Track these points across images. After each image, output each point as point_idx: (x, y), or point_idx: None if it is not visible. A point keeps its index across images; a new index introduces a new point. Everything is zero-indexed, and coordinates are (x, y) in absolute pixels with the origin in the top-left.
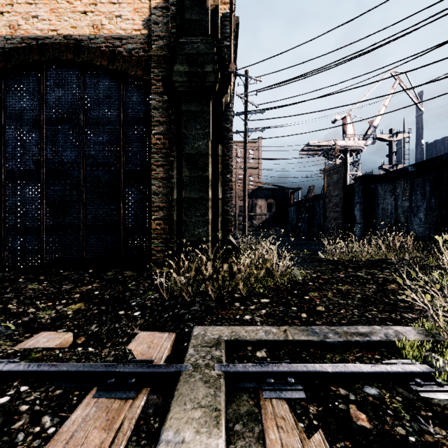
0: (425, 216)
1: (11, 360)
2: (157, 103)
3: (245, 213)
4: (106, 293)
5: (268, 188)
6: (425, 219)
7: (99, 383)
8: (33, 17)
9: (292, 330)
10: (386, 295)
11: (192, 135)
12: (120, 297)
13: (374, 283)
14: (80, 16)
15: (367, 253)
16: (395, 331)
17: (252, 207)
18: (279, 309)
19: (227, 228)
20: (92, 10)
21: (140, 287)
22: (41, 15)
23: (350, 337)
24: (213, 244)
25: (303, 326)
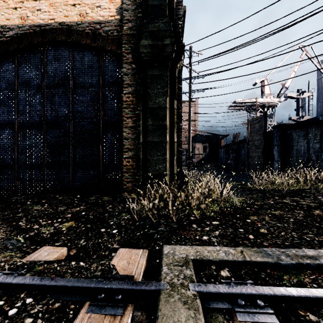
0: None
1: (19, 272)
2: (127, 70)
3: (189, 153)
4: (90, 214)
5: (204, 135)
6: None
7: (90, 298)
8: (37, 10)
9: (247, 251)
10: (315, 219)
11: (154, 93)
12: (101, 217)
13: (300, 209)
14: (71, 8)
15: (287, 184)
16: None
17: (192, 149)
18: (229, 231)
19: (180, 164)
20: (79, 3)
21: (115, 209)
22: (43, 8)
23: (301, 259)
24: (170, 177)
25: (255, 248)
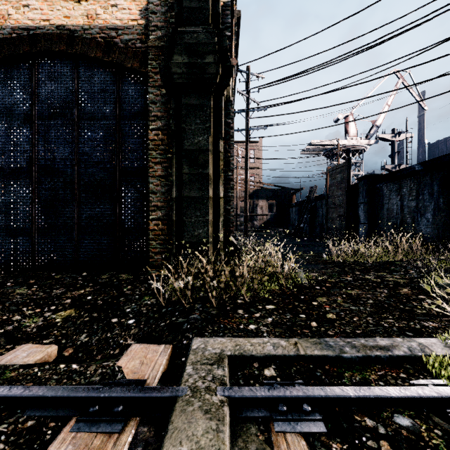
0: (433, 217)
1: None
2: (155, 97)
3: (246, 214)
4: (99, 298)
5: (269, 189)
6: (432, 219)
7: (79, 412)
8: (24, 6)
9: (303, 342)
10: (400, 300)
11: (191, 130)
12: (114, 302)
13: (385, 287)
14: (74, 5)
15: (374, 254)
16: (419, 344)
17: (253, 208)
18: (286, 317)
19: (229, 229)
20: None
21: (136, 291)
22: (32, 4)
23: (369, 351)
24: (214, 246)
25: (315, 338)
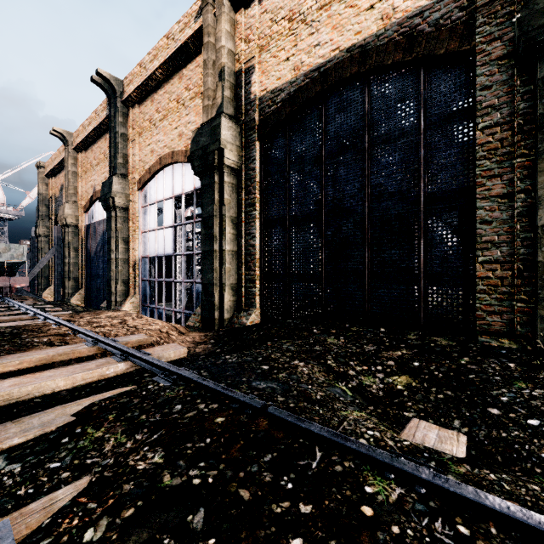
0: None
1: (429, 465)
2: (488, 78)
3: None
4: (431, 368)
5: None
6: None
7: None
8: (315, 47)
9: None
10: None
11: None
12: (463, 379)
13: None
14: (366, 15)
15: None
16: None
17: None
18: None
19: None
20: None
21: (486, 368)
22: (323, 39)
23: None
24: None
25: None
